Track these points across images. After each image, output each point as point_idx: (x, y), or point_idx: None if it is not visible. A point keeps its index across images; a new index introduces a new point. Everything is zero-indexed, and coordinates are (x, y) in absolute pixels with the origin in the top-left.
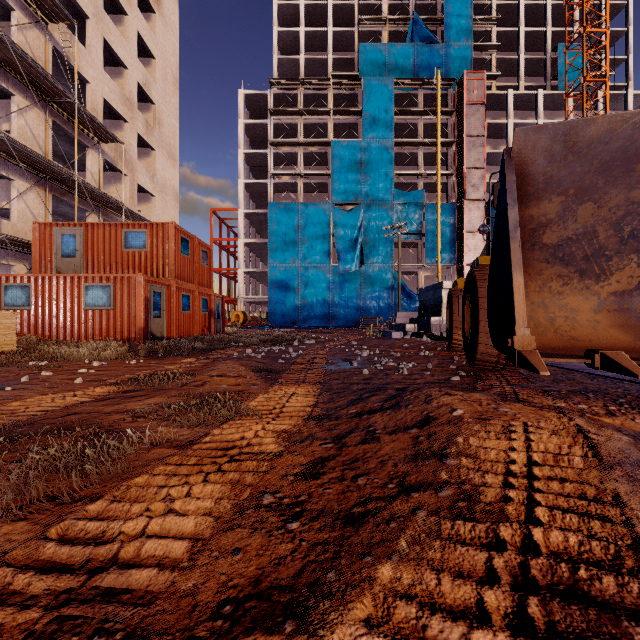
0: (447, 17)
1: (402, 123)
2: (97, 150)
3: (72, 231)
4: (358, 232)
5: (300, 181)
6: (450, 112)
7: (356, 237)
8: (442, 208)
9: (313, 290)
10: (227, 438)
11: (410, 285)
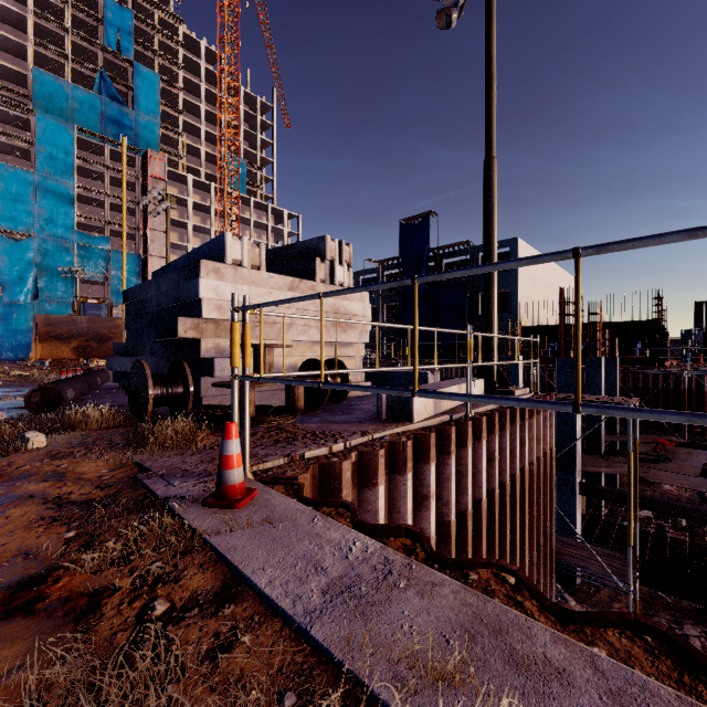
0: (137, 89)
1: (87, 168)
2: None
3: None
4: (31, 264)
5: None
6: (137, 176)
7: (28, 269)
8: (128, 257)
9: None
10: None
11: None
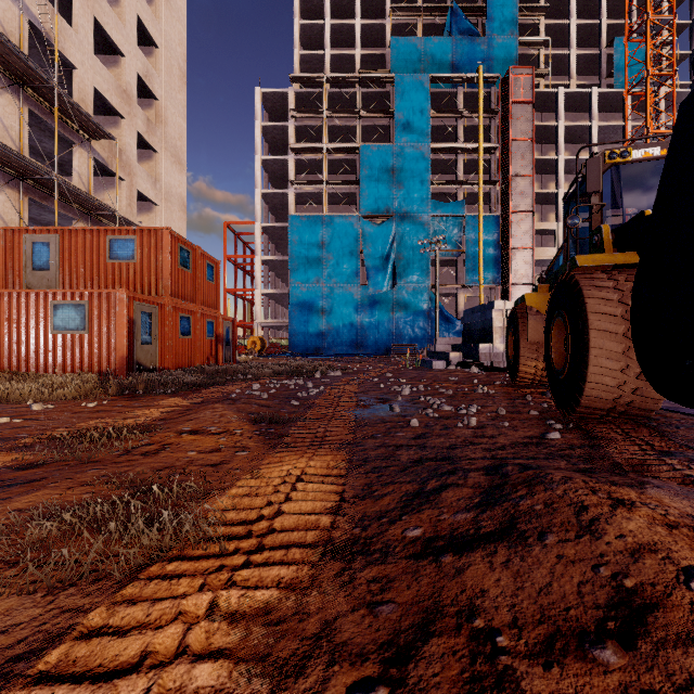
0: (490, 7)
1: (439, 126)
2: (86, 148)
3: (45, 239)
4: (390, 248)
5: (325, 191)
6: (493, 113)
7: (388, 254)
8: (484, 221)
9: (339, 313)
10: (105, 656)
11: (448, 308)
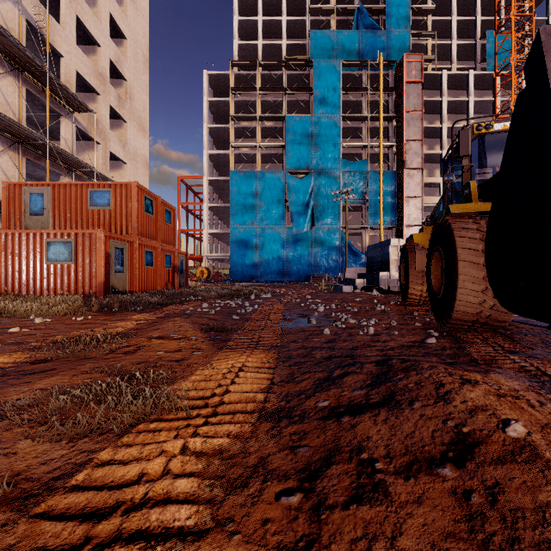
0: (388, 7)
1: (348, 100)
2: (71, 119)
3: (40, 190)
4: (309, 197)
5: (258, 152)
6: (391, 90)
7: (308, 201)
8: (384, 176)
9: (269, 249)
10: (115, 476)
11: (355, 244)
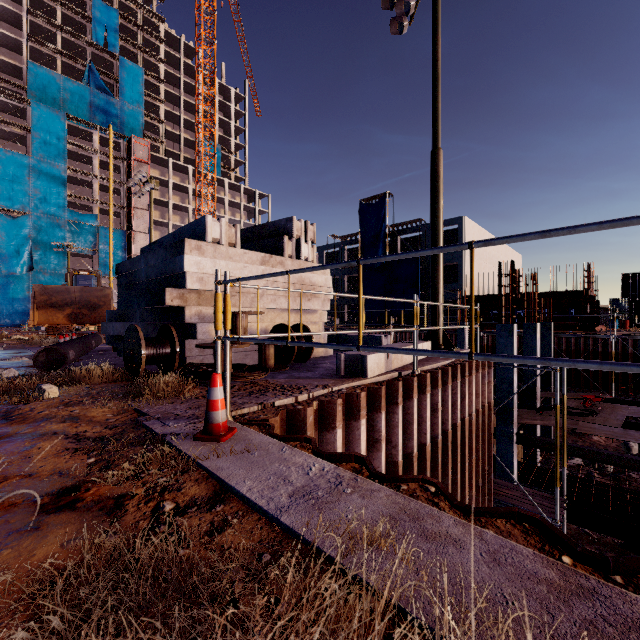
0: (122, 81)
1: (77, 152)
2: None
3: None
4: (26, 239)
5: None
6: (122, 159)
7: (24, 243)
8: (115, 233)
9: None
10: None
11: None
